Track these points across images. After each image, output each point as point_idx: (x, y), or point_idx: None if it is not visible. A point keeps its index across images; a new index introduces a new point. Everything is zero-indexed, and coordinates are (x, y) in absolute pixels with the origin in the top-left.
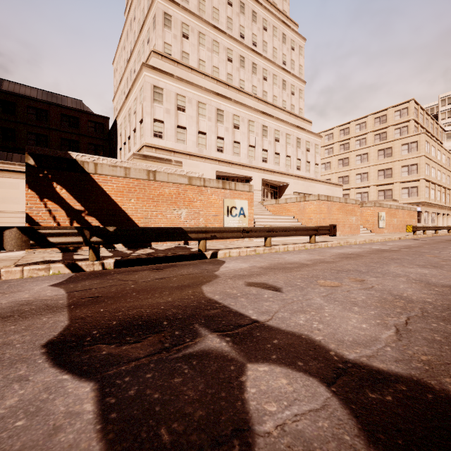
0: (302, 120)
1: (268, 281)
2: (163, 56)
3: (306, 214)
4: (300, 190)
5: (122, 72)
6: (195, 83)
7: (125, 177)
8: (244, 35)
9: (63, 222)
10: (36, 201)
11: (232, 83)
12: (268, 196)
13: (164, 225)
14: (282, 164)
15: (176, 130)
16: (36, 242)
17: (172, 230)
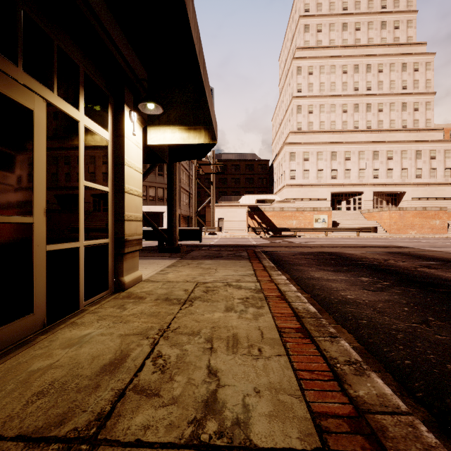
0: (427, 131)
1: (298, 239)
2: (296, 133)
3: (383, 220)
4: (421, 195)
5: (276, 129)
6: (315, 142)
7: (273, 211)
8: (358, 87)
9: (256, 226)
10: (250, 220)
11: (346, 127)
12: (382, 203)
13: (286, 227)
14: (397, 176)
15: (303, 173)
16: (254, 230)
17: (284, 228)
